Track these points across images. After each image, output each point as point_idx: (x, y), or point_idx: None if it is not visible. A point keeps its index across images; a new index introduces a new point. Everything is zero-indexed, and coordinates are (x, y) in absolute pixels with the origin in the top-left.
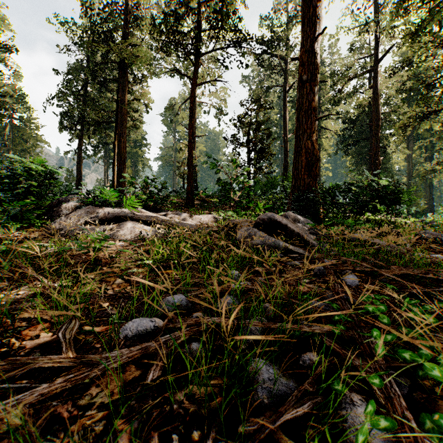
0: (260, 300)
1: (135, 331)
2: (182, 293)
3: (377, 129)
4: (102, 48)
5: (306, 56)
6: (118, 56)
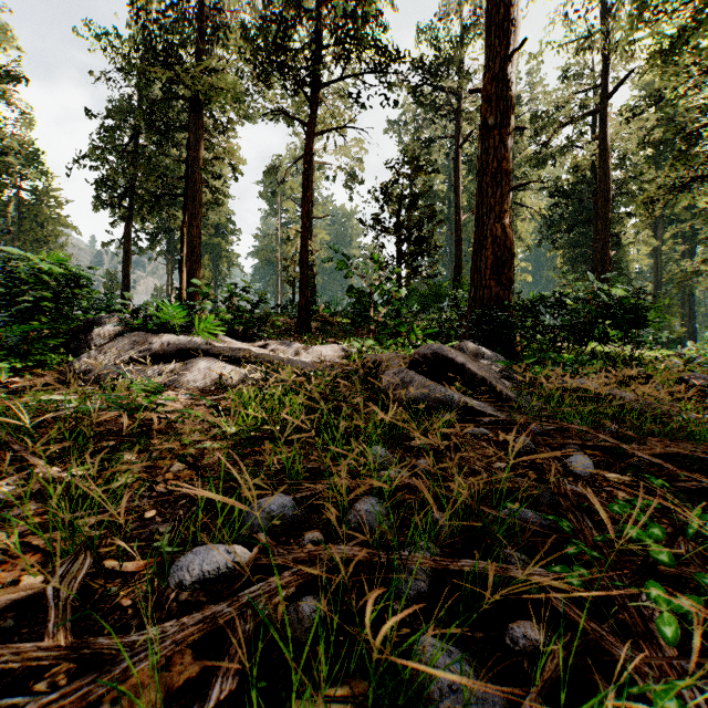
0: (424, 503)
1: (197, 574)
2: (287, 489)
3: (606, 206)
4: (163, 75)
5: (494, 86)
6: (187, 88)
